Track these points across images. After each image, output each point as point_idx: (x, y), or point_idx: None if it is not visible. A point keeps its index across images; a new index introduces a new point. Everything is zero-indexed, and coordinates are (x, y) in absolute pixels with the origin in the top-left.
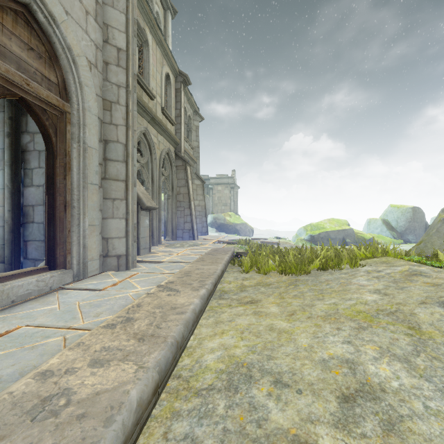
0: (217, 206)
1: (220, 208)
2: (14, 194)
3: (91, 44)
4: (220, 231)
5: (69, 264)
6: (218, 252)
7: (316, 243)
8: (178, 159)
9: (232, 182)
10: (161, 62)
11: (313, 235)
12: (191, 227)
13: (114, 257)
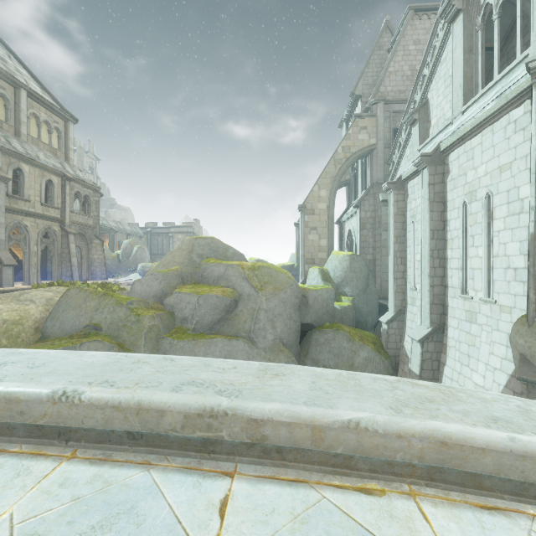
0: None
1: None
2: None
3: None
4: None
5: None
6: None
7: None
8: (63, 230)
9: (191, 231)
10: (41, 175)
11: None
12: (71, 274)
13: None
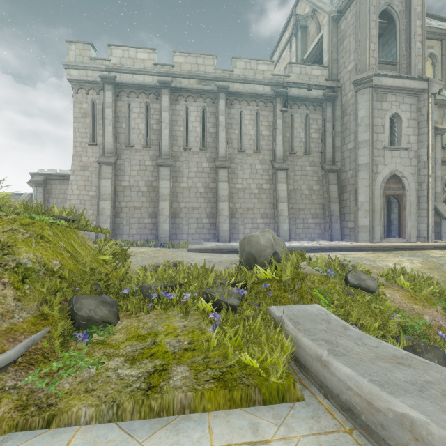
0: None
1: None
2: (388, 216)
3: (413, 167)
4: None
5: (405, 237)
6: None
7: None
8: None
9: None
10: None
11: None
12: None
13: (422, 237)
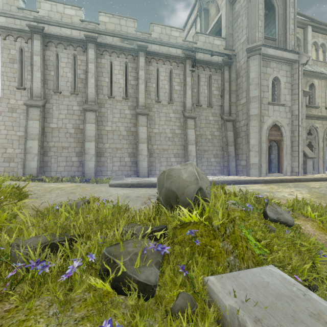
0: None
1: None
2: (268, 156)
3: (288, 119)
4: None
5: (282, 172)
6: None
7: None
8: None
9: None
10: (325, 85)
11: None
12: None
13: (294, 172)
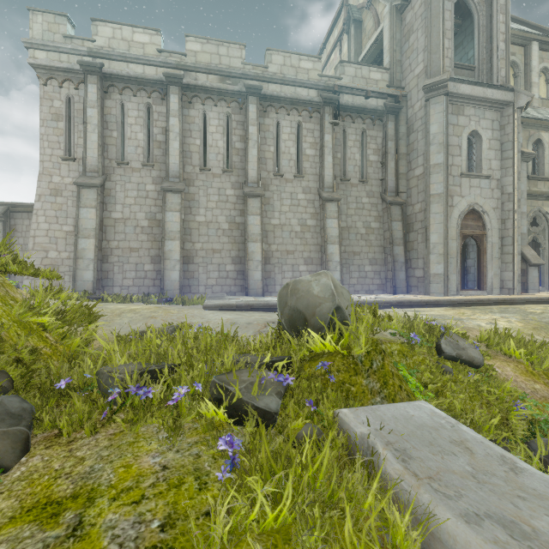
0: None
1: None
2: (463, 262)
3: (495, 200)
4: None
5: (485, 288)
6: None
7: None
8: None
9: None
10: None
11: None
12: None
13: (506, 289)
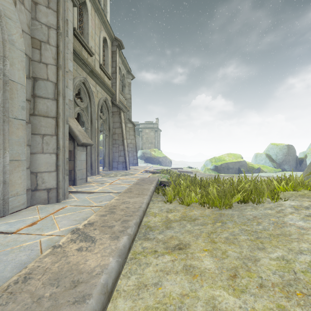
0: (145, 144)
1: (148, 145)
2: None
3: None
4: (147, 162)
5: None
6: (144, 182)
7: (218, 172)
8: (114, 106)
9: (156, 127)
10: (99, 27)
11: (217, 165)
12: (124, 160)
13: (44, 190)
